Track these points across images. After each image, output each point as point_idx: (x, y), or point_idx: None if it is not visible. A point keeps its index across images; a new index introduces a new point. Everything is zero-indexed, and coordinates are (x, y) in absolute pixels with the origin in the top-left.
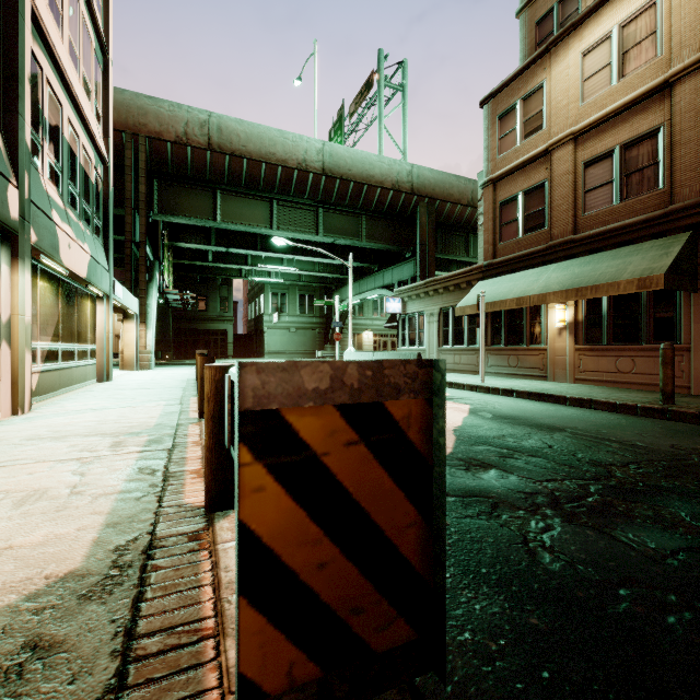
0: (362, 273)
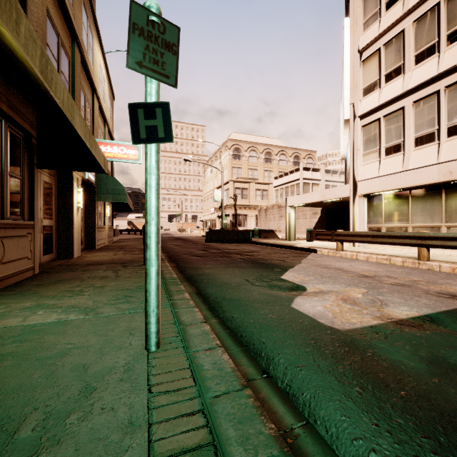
0: None
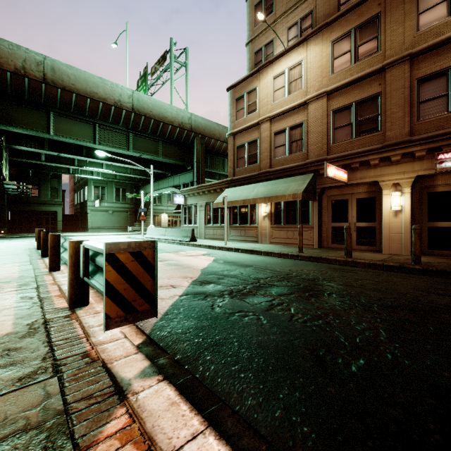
0: (160, 177)
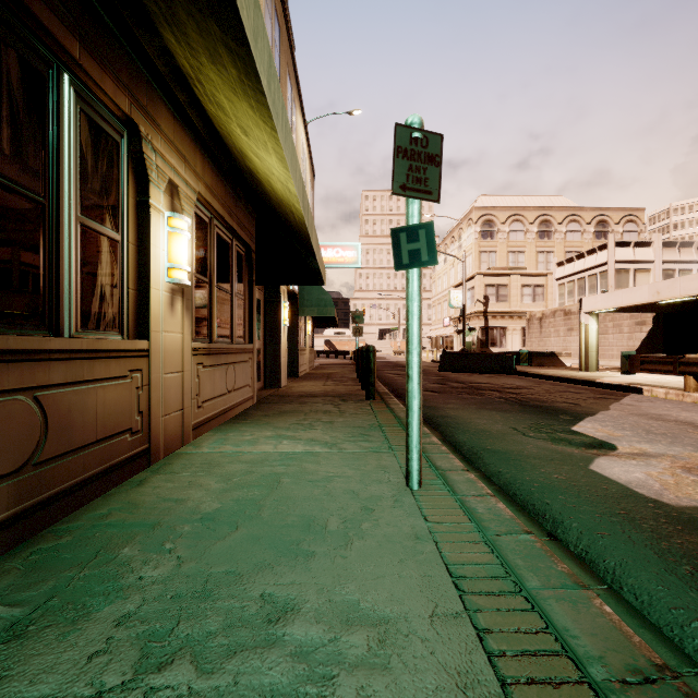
0: None
